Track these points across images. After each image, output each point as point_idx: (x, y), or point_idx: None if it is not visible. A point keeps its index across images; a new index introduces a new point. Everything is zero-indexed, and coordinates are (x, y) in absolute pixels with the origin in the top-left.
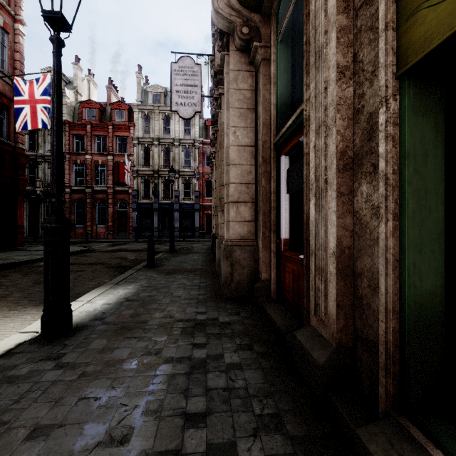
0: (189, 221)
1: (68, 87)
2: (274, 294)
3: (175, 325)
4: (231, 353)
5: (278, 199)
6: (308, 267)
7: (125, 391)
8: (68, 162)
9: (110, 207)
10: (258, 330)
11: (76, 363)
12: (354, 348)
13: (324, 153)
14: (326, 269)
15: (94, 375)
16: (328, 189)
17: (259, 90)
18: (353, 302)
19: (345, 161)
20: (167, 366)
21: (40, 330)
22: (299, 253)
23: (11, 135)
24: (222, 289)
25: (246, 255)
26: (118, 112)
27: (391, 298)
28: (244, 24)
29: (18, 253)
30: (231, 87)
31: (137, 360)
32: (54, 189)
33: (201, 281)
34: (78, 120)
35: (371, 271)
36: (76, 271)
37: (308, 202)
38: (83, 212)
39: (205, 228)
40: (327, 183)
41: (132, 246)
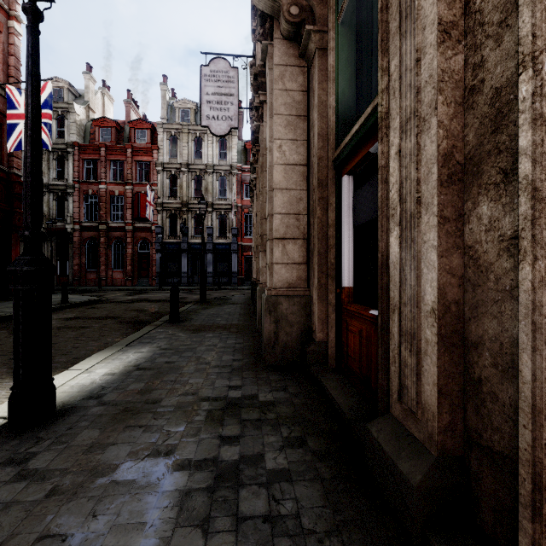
0: (225, 264)
1: (77, 102)
2: (333, 361)
3: (198, 407)
4: (275, 452)
5: (338, 233)
6: (384, 328)
7: (111, 522)
8: (78, 192)
9: (128, 248)
10: (313, 415)
11: (48, 471)
12: (465, 458)
13: (416, 159)
14: (419, 335)
15: (70, 493)
16: (423, 214)
17: (313, 90)
18: (463, 387)
19: (450, 169)
20: (181, 476)
21: (8, 416)
22: (367, 306)
23: (3, 157)
24: (264, 354)
25: (296, 308)
26: (139, 132)
27: (543, 389)
28: (292, 2)
29: (11, 304)
30: (275, 87)
31: (137, 465)
32: (28, 219)
33: (238, 342)
34: (90, 142)
35: (498, 341)
36: (79, 328)
37: (385, 236)
38: (95, 254)
39: (244, 273)
40: (420, 204)
41: (155, 295)
